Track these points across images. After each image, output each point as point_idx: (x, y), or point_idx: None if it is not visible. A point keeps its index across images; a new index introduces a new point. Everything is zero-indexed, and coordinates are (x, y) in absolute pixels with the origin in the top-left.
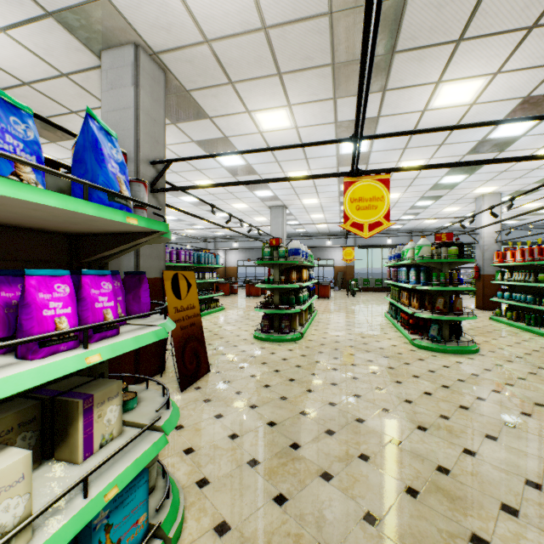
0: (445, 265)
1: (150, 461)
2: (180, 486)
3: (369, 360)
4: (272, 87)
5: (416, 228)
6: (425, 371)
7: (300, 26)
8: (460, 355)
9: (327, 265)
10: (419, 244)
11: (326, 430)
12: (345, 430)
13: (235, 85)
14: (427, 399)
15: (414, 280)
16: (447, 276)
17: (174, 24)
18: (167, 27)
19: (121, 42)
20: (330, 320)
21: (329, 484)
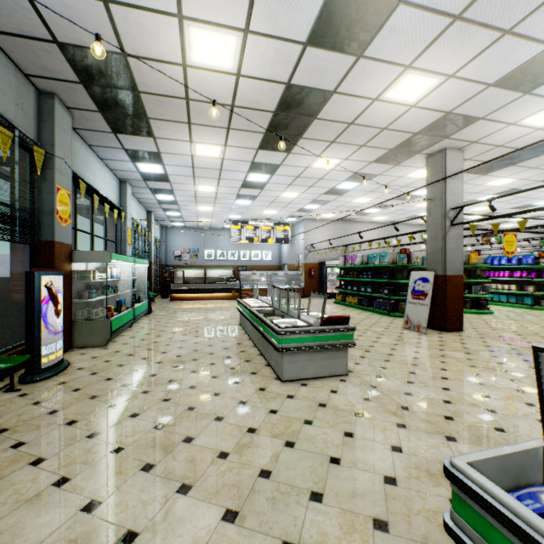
0: None
1: (540, 301)
2: None
3: None
4: None
5: None
6: None
7: None
8: None
9: None
10: None
11: None
12: None
13: None
14: None
15: None
16: None
17: None
18: None
19: None
20: None
21: (538, 313)
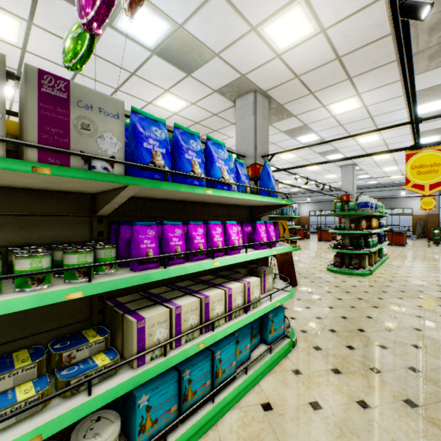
0: None
1: None
2: (293, 327)
3: (438, 297)
4: (343, 87)
5: None
6: None
7: (366, 48)
8: None
9: (404, 214)
10: None
11: (386, 328)
12: (402, 331)
13: (314, 93)
14: None
15: None
16: None
17: (278, 75)
18: (273, 78)
19: (247, 92)
20: (402, 264)
21: (384, 350)
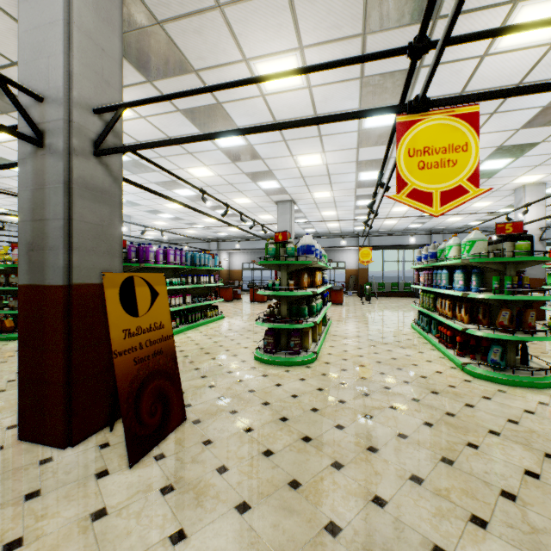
0: (511, 266)
1: None
2: None
3: (413, 399)
4: (277, 15)
5: (437, 227)
6: (503, 422)
7: None
8: (537, 390)
9: (338, 268)
10: (471, 238)
11: None
12: None
13: (224, 10)
14: (538, 491)
15: (461, 286)
16: (514, 281)
17: None
18: None
19: None
20: (347, 332)
21: None
